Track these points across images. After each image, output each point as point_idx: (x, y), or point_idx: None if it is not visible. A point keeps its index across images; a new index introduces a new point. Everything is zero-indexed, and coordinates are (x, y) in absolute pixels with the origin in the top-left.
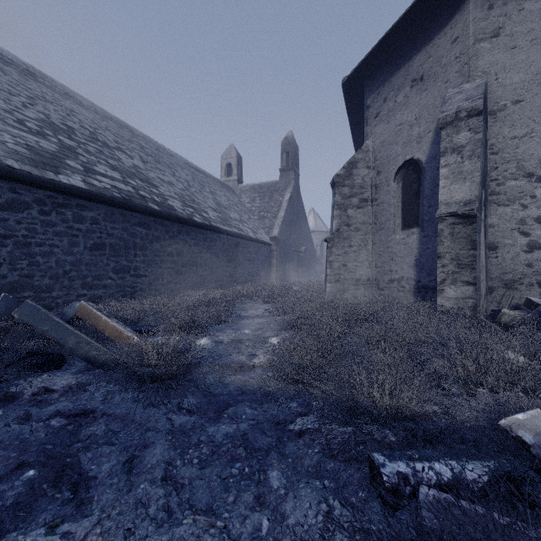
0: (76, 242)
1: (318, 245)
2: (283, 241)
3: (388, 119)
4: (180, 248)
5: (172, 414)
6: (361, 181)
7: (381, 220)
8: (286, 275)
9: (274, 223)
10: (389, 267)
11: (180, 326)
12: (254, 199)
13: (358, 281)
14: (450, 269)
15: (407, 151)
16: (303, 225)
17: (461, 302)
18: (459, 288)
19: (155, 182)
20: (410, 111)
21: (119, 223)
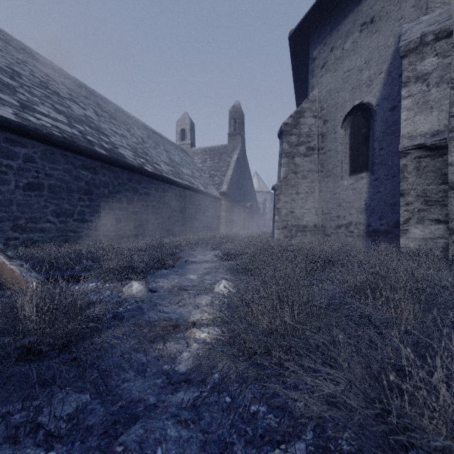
0: (5, 179)
1: (261, 203)
2: (231, 196)
3: (335, 67)
4: (130, 196)
5: (1, 451)
6: (308, 130)
7: (328, 167)
8: (234, 228)
9: (223, 180)
10: (336, 213)
11: (113, 271)
12: (205, 160)
13: (305, 227)
14: (415, 207)
15: (356, 96)
16: (249, 184)
17: (430, 242)
18: (427, 227)
19: (107, 132)
20: (359, 55)
21: (60, 164)
